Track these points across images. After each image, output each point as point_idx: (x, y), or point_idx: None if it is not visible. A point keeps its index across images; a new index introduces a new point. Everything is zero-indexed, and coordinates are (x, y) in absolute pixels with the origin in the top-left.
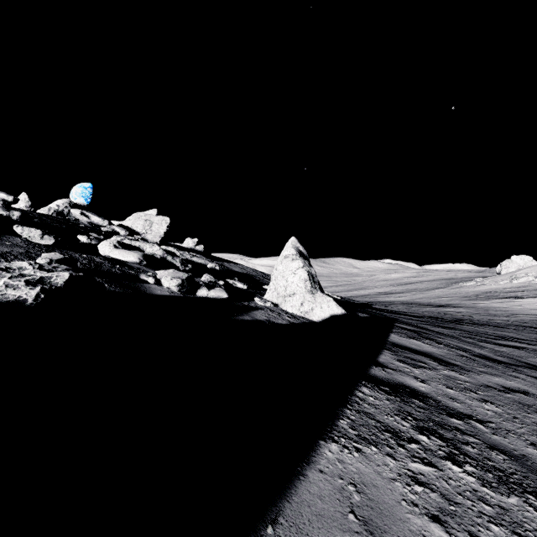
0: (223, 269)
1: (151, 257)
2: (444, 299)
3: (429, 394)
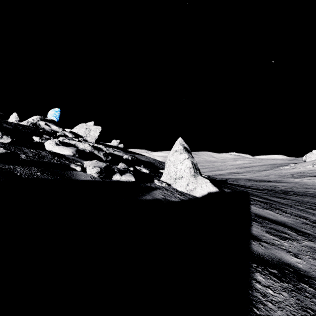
0: (134, 159)
1: (82, 151)
2: (271, 177)
3: (309, 273)
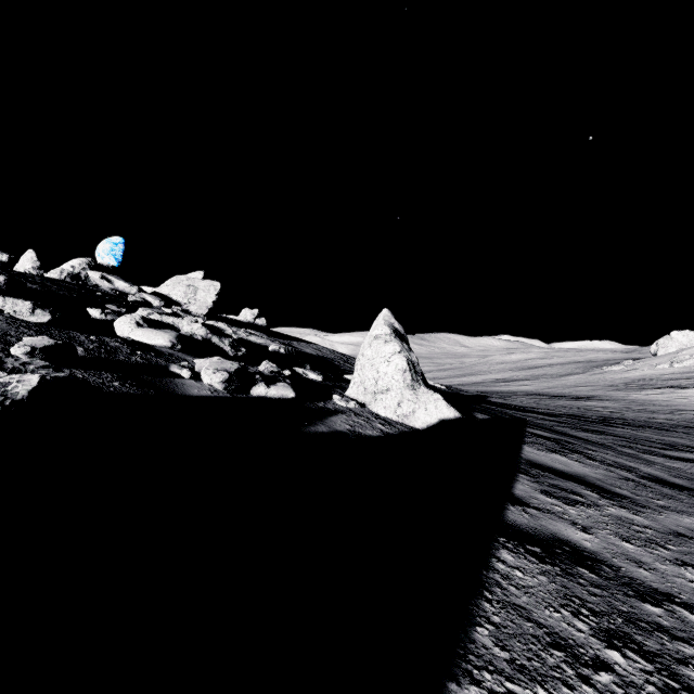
0: (290, 353)
1: (189, 338)
2: (582, 388)
3: (599, 555)
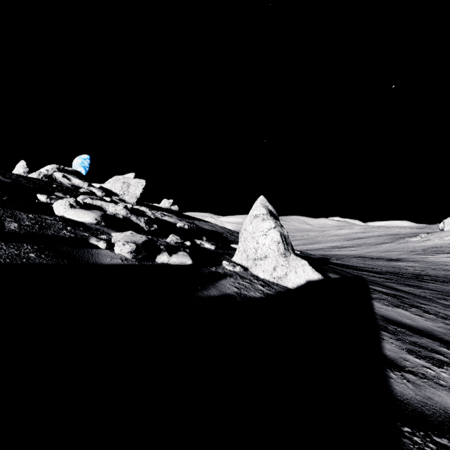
0: (192, 228)
1: (111, 217)
2: (393, 253)
3: None
